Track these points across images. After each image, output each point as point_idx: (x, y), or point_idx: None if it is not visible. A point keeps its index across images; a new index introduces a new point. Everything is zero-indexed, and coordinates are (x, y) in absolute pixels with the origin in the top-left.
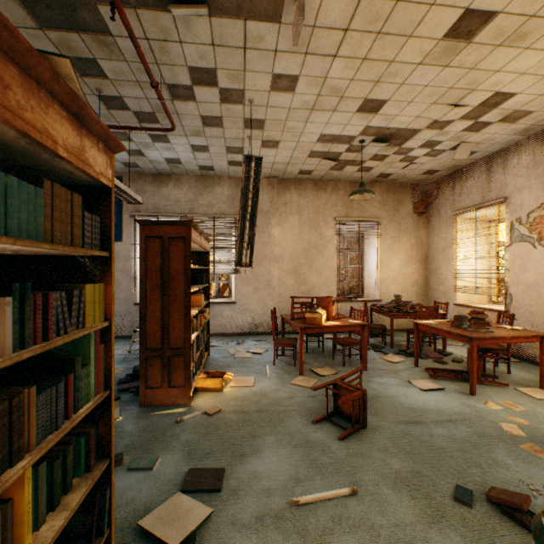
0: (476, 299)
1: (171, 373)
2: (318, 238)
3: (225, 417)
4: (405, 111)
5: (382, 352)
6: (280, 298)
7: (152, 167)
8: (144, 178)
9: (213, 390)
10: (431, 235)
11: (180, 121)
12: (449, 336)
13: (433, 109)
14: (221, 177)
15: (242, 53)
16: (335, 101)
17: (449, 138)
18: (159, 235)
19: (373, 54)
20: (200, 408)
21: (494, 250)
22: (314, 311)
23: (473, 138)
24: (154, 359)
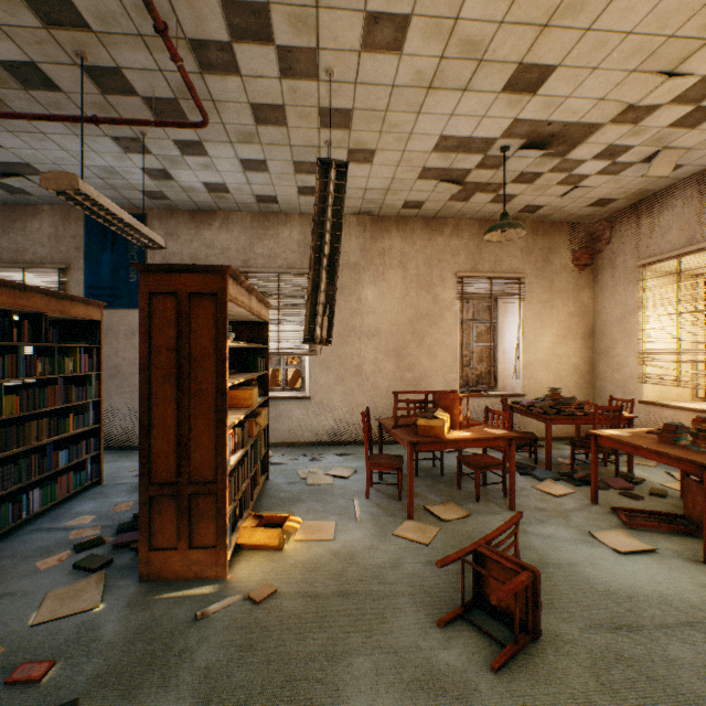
0: (673, 394)
1: (193, 524)
2: (431, 303)
3: (282, 609)
4: (583, 89)
5: (533, 476)
6: (376, 392)
7: (187, 198)
8: (178, 217)
9: (267, 548)
10: (599, 299)
11: (219, 114)
12: (659, 459)
13: (630, 82)
14: (289, 214)
15: None
16: (468, 70)
17: (644, 140)
18: (172, 290)
19: None
20: (240, 586)
21: (701, 319)
22: (432, 415)
23: (684, 139)
24: (164, 500)
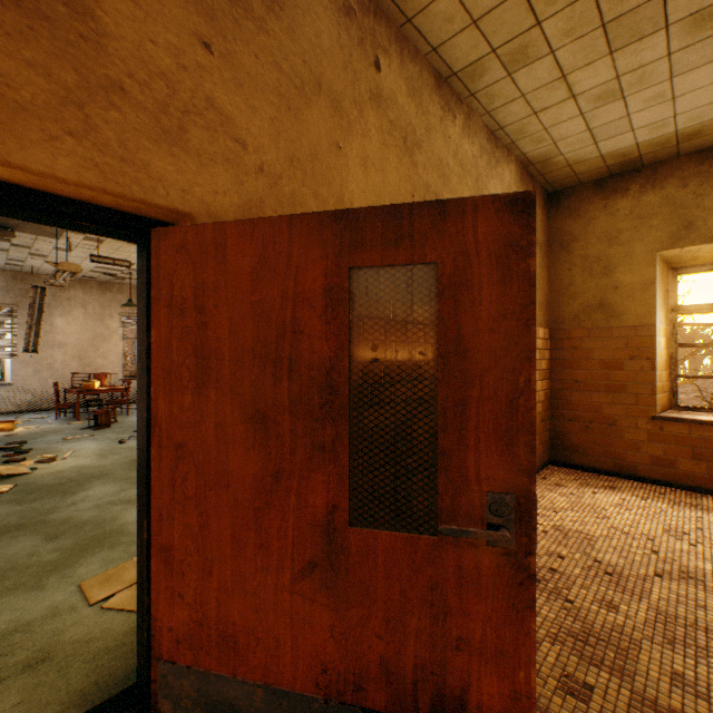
0: None
1: None
2: (104, 329)
3: (22, 435)
4: None
5: None
6: (65, 379)
7: None
8: None
9: (7, 431)
10: None
11: None
12: None
13: None
14: None
15: (34, 240)
16: None
17: None
18: None
19: (118, 253)
20: None
21: None
22: (90, 381)
23: None
24: None
